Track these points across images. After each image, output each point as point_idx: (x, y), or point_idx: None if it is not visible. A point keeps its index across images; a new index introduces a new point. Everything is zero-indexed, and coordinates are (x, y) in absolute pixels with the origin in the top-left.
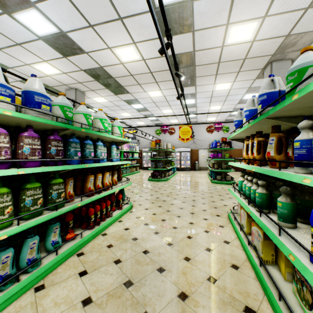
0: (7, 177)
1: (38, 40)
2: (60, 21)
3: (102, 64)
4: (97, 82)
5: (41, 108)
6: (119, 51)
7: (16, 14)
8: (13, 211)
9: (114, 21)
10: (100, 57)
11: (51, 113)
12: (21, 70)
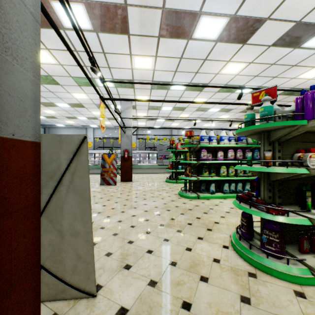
0: (233, 164)
1: (246, 94)
2: (256, 84)
3: (291, 87)
4: (292, 96)
5: (242, 141)
6: (303, 76)
7: (236, 91)
8: (235, 173)
9: (289, 68)
10: (288, 84)
11: (246, 141)
12: (239, 108)
